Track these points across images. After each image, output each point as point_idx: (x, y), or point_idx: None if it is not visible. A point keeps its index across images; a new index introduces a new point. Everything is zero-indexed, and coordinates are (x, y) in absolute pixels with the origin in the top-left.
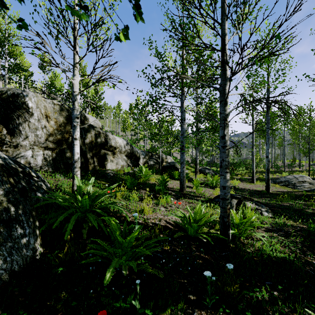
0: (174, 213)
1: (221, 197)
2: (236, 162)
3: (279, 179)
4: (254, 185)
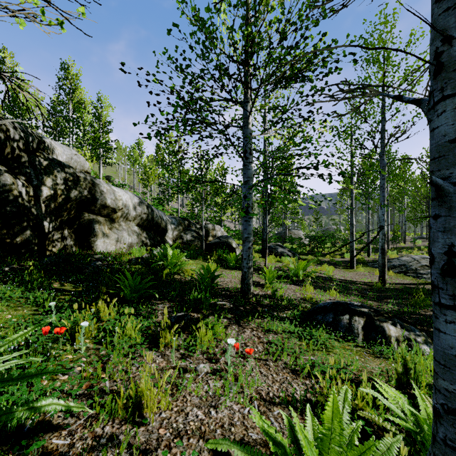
0: (237, 383)
1: (454, 405)
2: (322, 236)
3: (391, 263)
4: (356, 274)
